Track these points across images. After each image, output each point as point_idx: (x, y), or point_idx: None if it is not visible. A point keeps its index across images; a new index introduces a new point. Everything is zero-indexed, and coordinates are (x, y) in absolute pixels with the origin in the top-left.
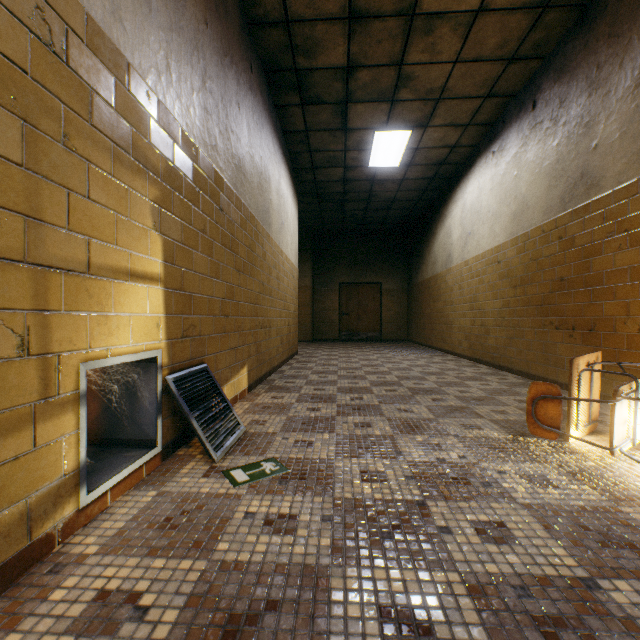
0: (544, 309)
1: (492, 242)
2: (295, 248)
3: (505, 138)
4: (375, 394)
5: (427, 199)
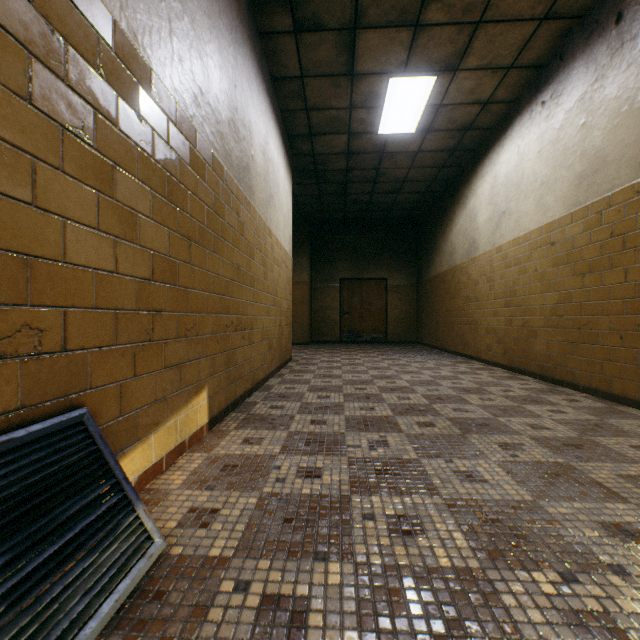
0: (639, 303)
1: (541, 219)
2: (289, 233)
3: (564, 79)
4: (405, 433)
5: (443, 179)
